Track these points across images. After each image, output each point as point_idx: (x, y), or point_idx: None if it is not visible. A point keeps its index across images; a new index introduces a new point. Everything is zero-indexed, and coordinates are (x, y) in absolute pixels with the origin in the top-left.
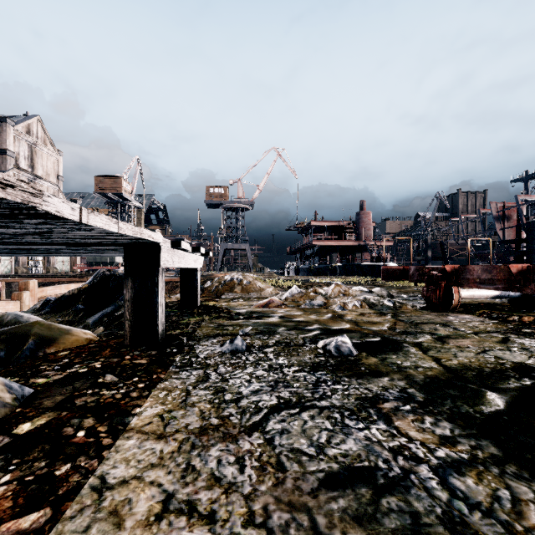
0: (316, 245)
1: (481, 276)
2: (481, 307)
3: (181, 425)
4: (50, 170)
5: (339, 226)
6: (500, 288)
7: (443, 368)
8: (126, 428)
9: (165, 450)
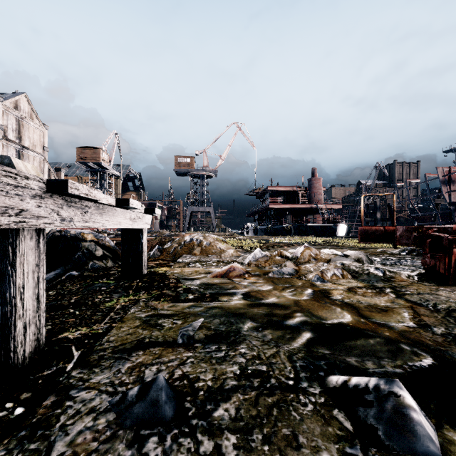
0: (272, 208)
1: None
2: None
3: None
4: (36, 141)
5: (293, 191)
6: None
7: None
8: None
9: None
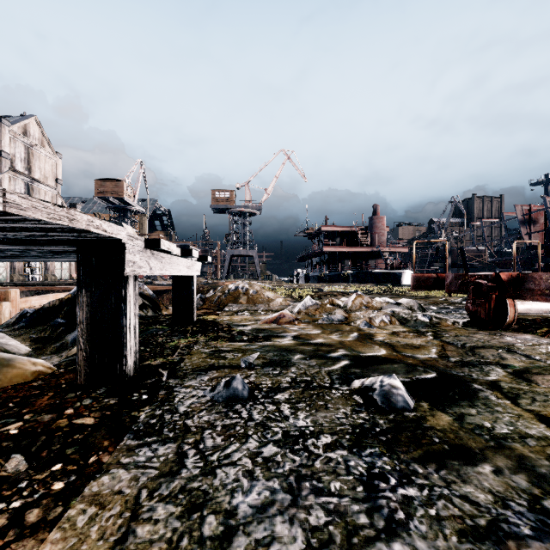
0: (327, 251)
1: None
2: (539, 323)
3: None
4: (48, 173)
5: (351, 232)
6: None
7: None
8: None
9: None
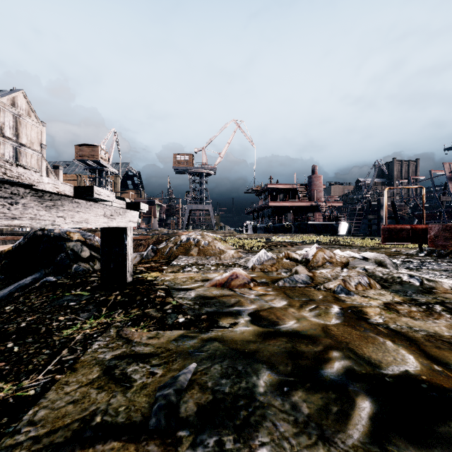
0: (272, 205)
1: None
2: None
3: None
4: (34, 139)
5: (293, 189)
6: None
7: None
8: None
9: None
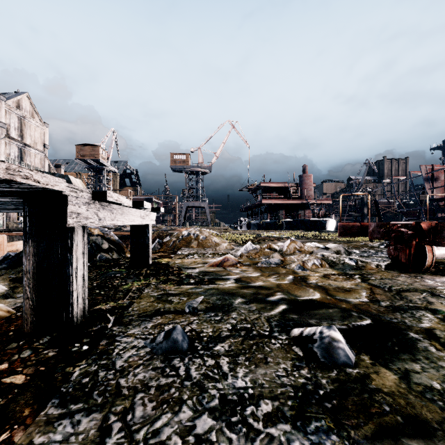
0: (265, 203)
1: None
2: None
3: None
4: (37, 139)
5: (285, 187)
6: None
7: None
8: None
9: None
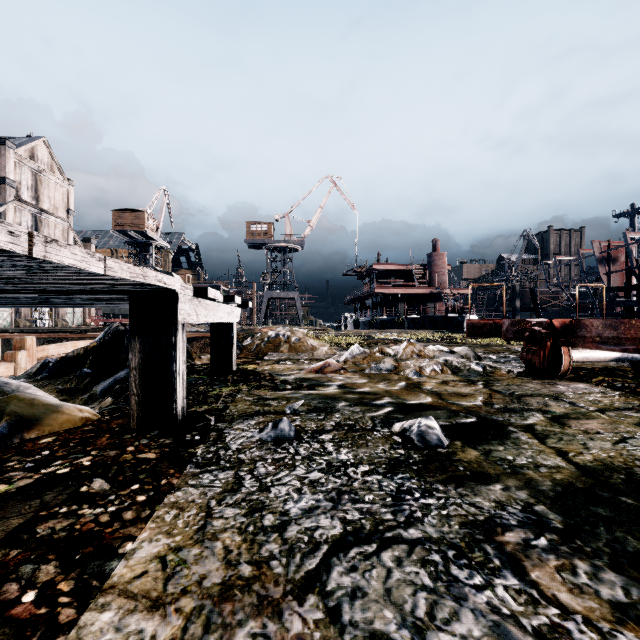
0: (379, 293)
1: (603, 333)
2: (597, 372)
3: (192, 579)
4: (59, 202)
5: (407, 271)
6: (630, 350)
7: (575, 467)
8: (104, 585)
9: (159, 637)
